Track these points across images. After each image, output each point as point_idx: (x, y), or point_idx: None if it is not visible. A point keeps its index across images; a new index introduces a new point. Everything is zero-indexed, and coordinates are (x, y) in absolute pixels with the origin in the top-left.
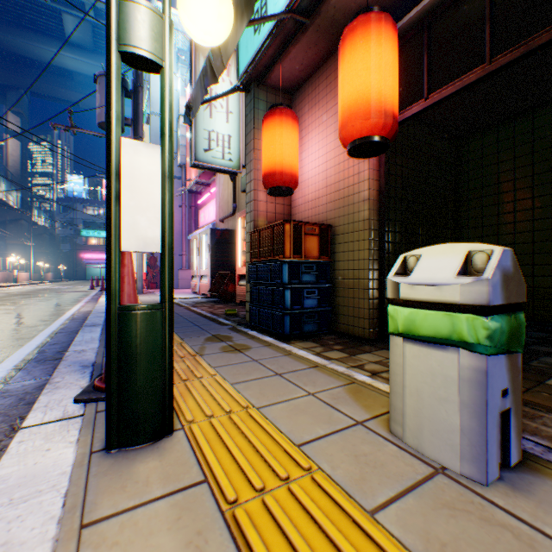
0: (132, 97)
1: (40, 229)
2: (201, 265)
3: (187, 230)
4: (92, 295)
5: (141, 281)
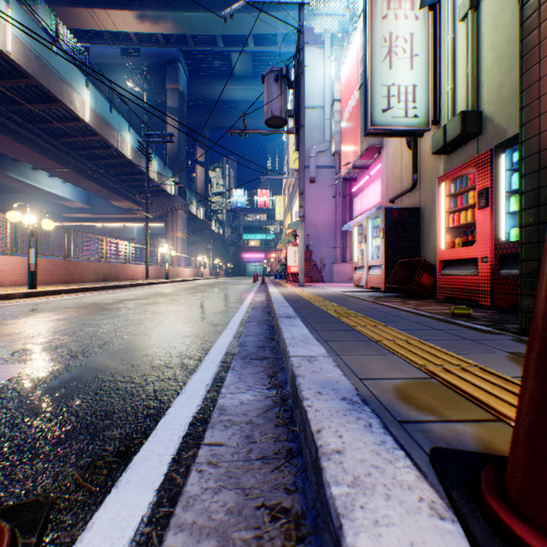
0: (293, 88)
1: (216, 236)
2: (368, 254)
3: (340, 221)
4: (256, 287)
5: (301, 273)
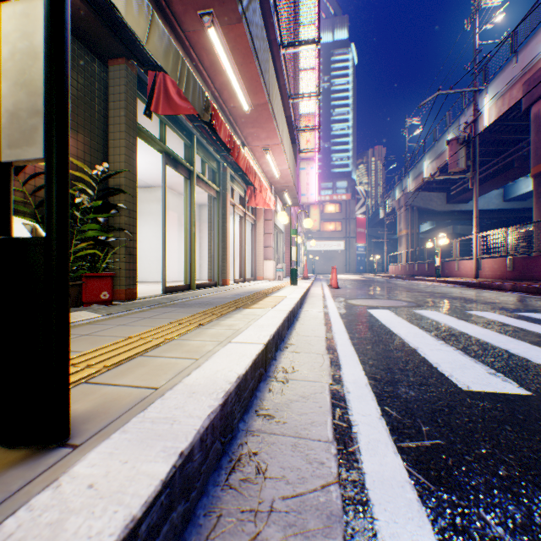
0: None
1: None
2: None
3: None
4: None
5: None
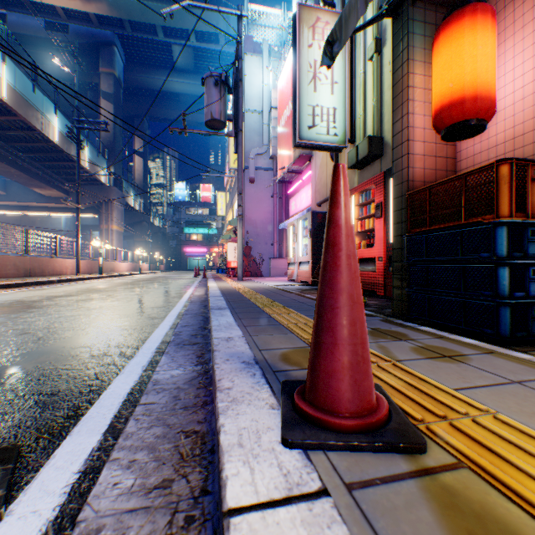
0: (233, 93)
1: (156, 229)
2: (299, 251)
3: (277, 220)
4: (197, 281)
5: (240, 268)
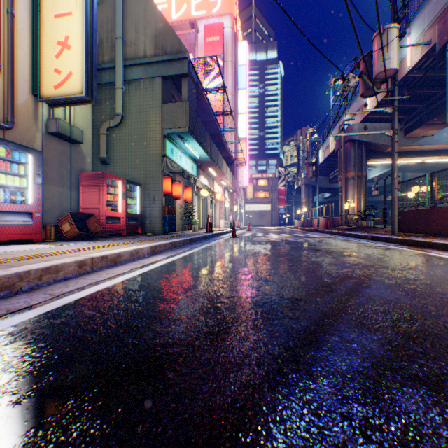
0: None
1: None
2: None
3: None
4: None
5: None
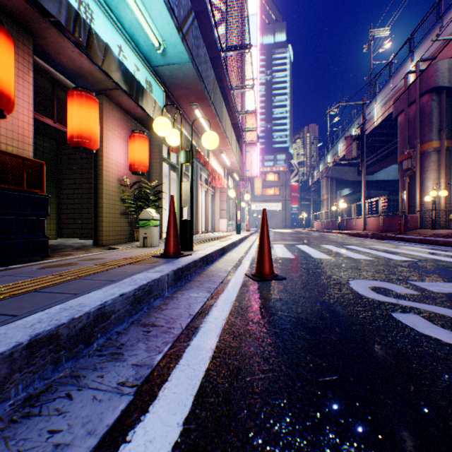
0: None
1: None
2: None
3: None
4: None
5: None
